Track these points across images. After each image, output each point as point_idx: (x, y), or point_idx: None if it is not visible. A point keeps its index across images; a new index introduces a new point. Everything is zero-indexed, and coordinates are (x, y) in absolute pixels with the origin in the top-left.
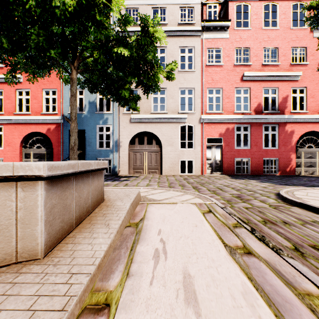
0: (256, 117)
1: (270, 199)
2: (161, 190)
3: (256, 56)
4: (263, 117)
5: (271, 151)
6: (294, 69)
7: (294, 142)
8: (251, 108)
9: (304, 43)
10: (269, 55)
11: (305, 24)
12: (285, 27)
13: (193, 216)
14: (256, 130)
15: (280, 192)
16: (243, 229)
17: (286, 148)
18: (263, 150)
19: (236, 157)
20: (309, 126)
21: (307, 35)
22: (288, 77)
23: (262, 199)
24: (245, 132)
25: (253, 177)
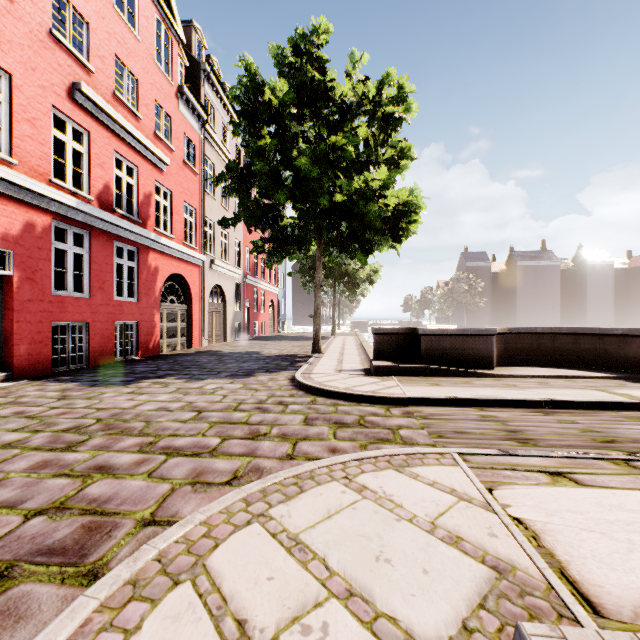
0: (107, 219)
1: (357, 406)
2: (245, 543)
3: (104, 61)
4: (120, 223)
5: (129, 306)
6: (160, 146)
7: (160, 291)
8: (93, 190)
9: (170, 108)
10: (125, 83)
11: (170, 75)
12: (149, 51)
13: (633, 503)
14: (104, 252)
15: (337, 390)
16: (638, 463)
17: (150, 301)
18: (116, 302)
19: (57, 320)
20: (175, 265)
21: (173, 98)
22: (153, 156)
23: (358, 411)
24: (79, 249)
25: (124, 371)
